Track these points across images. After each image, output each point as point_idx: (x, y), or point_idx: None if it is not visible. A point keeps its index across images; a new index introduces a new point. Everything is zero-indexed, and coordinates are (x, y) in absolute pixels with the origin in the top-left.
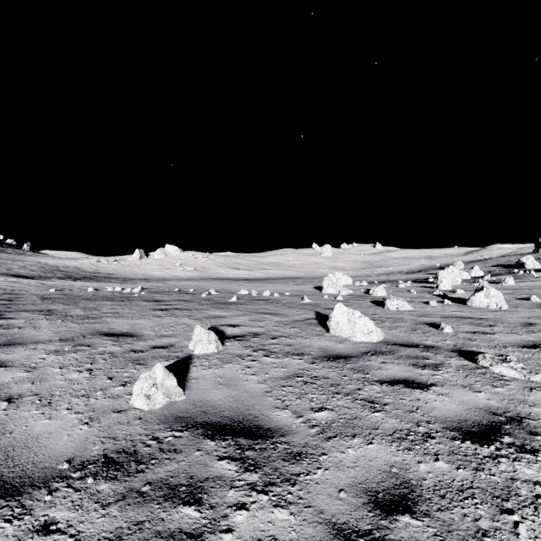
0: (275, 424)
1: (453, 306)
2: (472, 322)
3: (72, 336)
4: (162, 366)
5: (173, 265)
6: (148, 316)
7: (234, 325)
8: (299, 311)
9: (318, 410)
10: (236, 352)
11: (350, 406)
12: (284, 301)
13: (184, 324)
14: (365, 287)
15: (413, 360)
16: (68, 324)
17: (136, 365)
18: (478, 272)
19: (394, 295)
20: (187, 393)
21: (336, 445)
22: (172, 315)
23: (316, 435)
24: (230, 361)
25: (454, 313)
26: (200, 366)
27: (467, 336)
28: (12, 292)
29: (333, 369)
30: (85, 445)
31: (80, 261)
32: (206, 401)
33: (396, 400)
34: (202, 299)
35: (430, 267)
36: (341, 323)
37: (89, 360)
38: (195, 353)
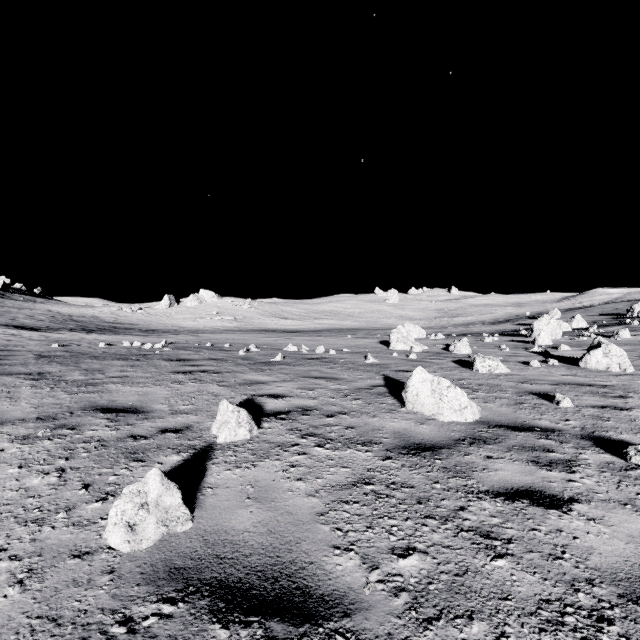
0: (334, 586)
1: (561, 368)
2: (595, 391)
3: (55, 413)
4: (159, 473)
5: (209, 313)
6: (165, 382)
7: (277, 396)
8: (362, 374)
9: (402, 553)
10: (276, 438)
11: (453, 544)
12: (342, 360)
13: (211, 393)
14: (443, 342)
15: (531, 453)
16: (57, 393)
17: (131, 462)
18: (581, 323)
19: (481, 352)
20: (196, 516)
21: (441, 639)
22: (196, 381)
23: (405, 614)
24: (267, 454)
25: (565, 377)
26: (223, 463)
27: (595, 413)
28: (4, 348)
29: (417, 470)
30: (0, 636)
31: (99, 309)
32: (224, 532)
33: (525, 531)
34: (238, 358)
35: (519, 316)
36: (421, 395)
37: (65, 453)
38: (219, 441)
